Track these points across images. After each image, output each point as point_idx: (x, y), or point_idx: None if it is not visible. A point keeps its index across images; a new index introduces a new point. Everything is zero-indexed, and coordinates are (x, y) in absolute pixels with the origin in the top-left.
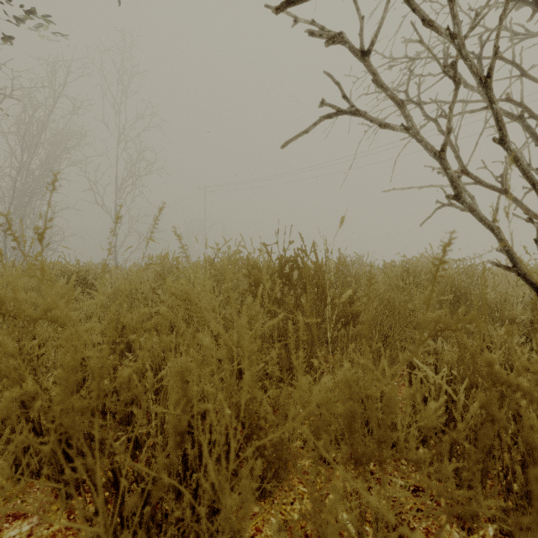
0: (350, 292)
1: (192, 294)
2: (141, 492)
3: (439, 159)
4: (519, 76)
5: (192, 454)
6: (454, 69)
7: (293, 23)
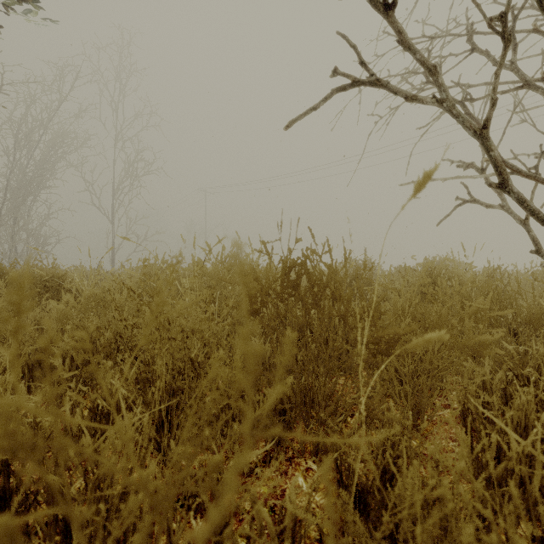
0: (441, 334)
1: None
2: None
3: (480, 138)
4: None
5: None
6: (503, 22)
7: None
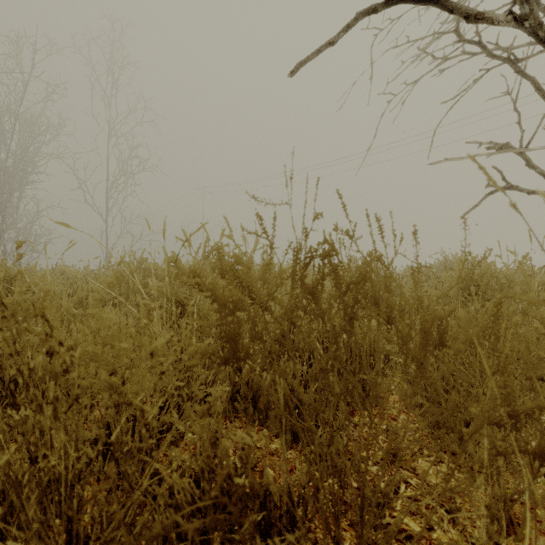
0: None
1: None
2: None
3: None
4: None
5: None
6: None
7: None
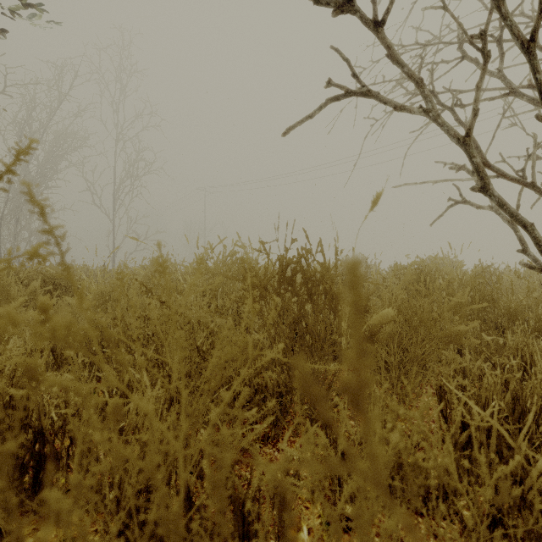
0: (390, 311)
1: (74, 336)
2: None
3: (463, 145)
4: None
5: None
6: (483, 39)
7: None
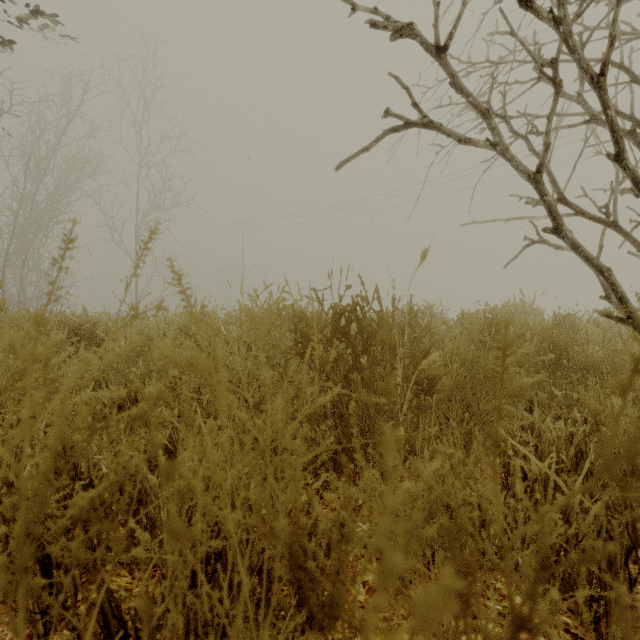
0: (436, 356)
1: (199, 365)
2: (140, 638)
3: (534, 182)
4: (629, 82)
5: (202, 610)
6: (554, 68)
7: (351, 12)
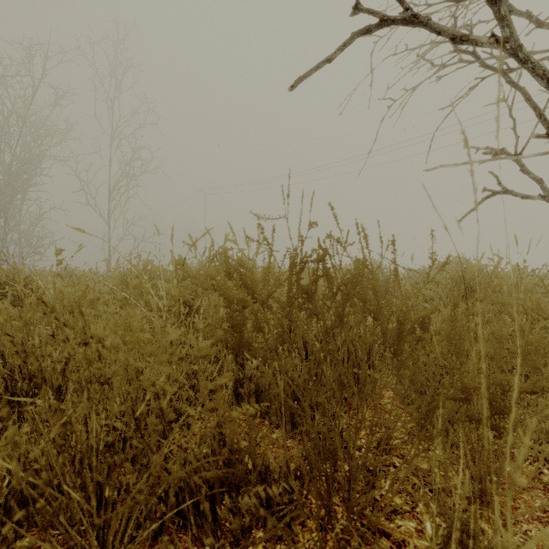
0: None
1: None
2: None
3: None
4: None
5: None
6: None
7: None
